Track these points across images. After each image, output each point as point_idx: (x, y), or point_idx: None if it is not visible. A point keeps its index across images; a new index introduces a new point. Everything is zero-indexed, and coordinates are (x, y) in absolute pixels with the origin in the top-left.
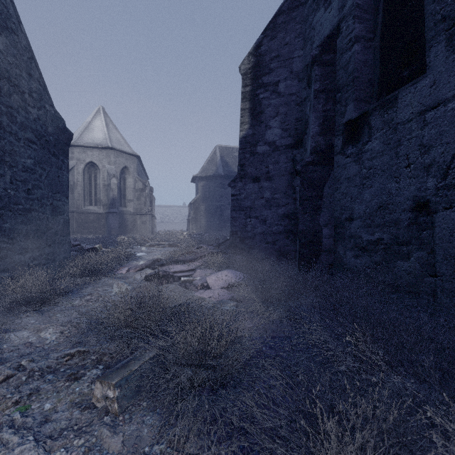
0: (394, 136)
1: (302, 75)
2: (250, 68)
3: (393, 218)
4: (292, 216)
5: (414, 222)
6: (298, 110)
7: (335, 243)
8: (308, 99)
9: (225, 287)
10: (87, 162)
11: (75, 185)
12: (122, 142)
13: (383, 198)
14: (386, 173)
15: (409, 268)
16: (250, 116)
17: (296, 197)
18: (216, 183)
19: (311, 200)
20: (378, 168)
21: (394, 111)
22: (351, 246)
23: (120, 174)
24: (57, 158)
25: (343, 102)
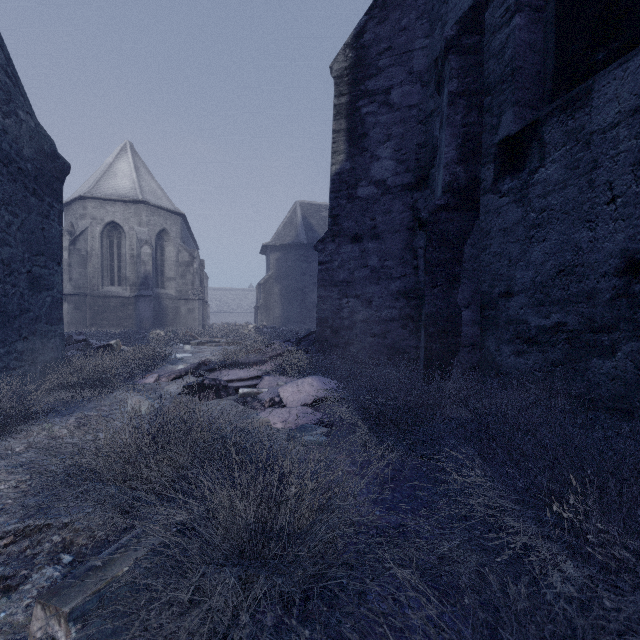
0: (585, 153)
1: (427, 77)
2: (347, 68)
3: (584, 289)
4: (412, 294)
5: (623, 293)
6: (422, 131)
7: (482, 333)
8: (438, 113)
9: (309, 404)
10: (106, 222)
11: (88, 255)
12: (159, 194)
13: (566, 257)
14: (571, 216)
15: (613, 370)
16: (347, 142)
17: (417, 265)
18: (296, 254)
19: (444, 265)
20: (557, 209)
21: (585, 113)
22: (509, 337)
23: (156, 240)
24: (40, 199)
25: (495, 110)
